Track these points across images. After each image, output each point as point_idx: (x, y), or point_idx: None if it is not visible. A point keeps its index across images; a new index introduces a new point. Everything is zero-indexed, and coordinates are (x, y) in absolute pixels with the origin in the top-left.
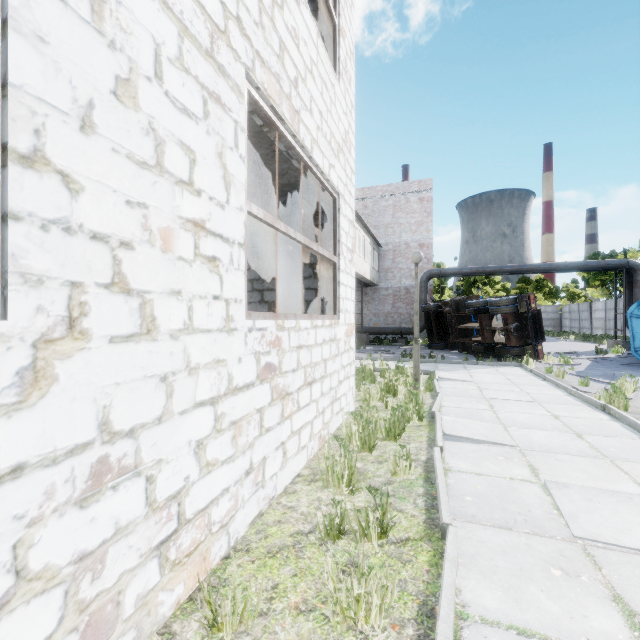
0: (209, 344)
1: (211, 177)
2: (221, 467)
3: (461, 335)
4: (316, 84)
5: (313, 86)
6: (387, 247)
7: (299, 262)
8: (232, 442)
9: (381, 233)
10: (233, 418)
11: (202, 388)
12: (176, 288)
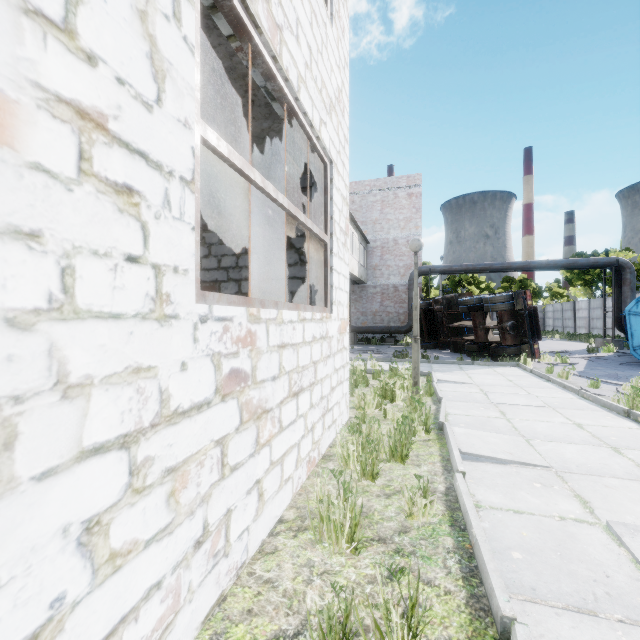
0: (116, 340)
1: (121, 43)
2: (144, 551)
3: (452, 334)
4: (304, 7)
5: (300, 7)
6: (375, 244)
7: (283, 246)
8: (168, 503)
9: (369, 229)
10: (170, 462)
11: (99, 421)
12: (25, 225)
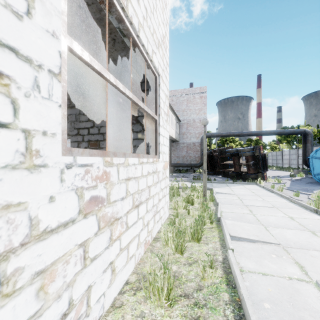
0: None
1: None
2: None
3: (223, 167)
4: None
5: None
6: (183, 121)
7: (133, 122)
8: (37, 295)
9: (180, 114)
10: (39, 267)
11: None
12: None
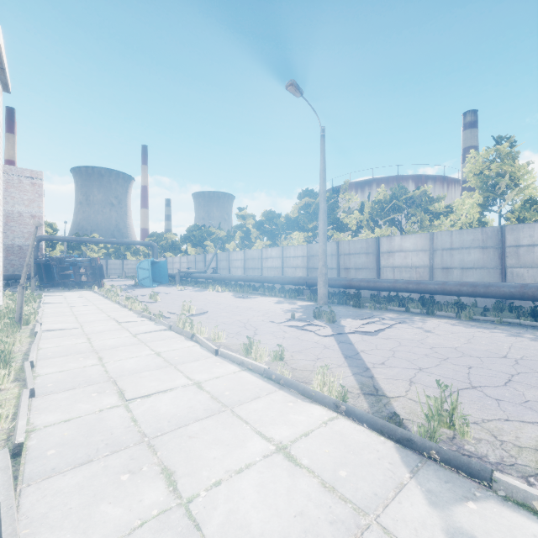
0: None
1: None
2: None
3: (63, 278)
4: None
5: None
6: None
7: None
8: None
9: None
10: None
11: None
12: None
